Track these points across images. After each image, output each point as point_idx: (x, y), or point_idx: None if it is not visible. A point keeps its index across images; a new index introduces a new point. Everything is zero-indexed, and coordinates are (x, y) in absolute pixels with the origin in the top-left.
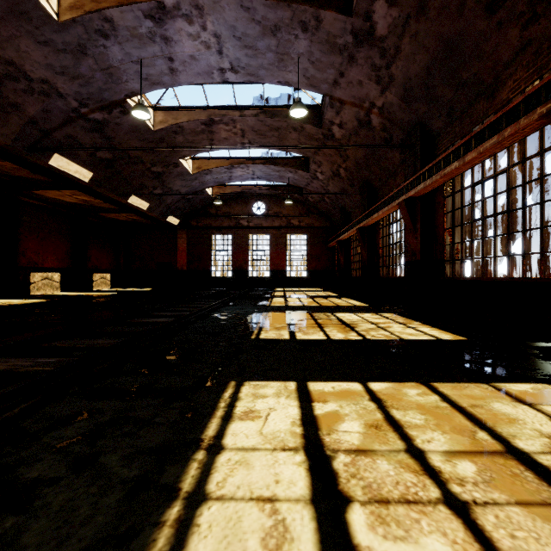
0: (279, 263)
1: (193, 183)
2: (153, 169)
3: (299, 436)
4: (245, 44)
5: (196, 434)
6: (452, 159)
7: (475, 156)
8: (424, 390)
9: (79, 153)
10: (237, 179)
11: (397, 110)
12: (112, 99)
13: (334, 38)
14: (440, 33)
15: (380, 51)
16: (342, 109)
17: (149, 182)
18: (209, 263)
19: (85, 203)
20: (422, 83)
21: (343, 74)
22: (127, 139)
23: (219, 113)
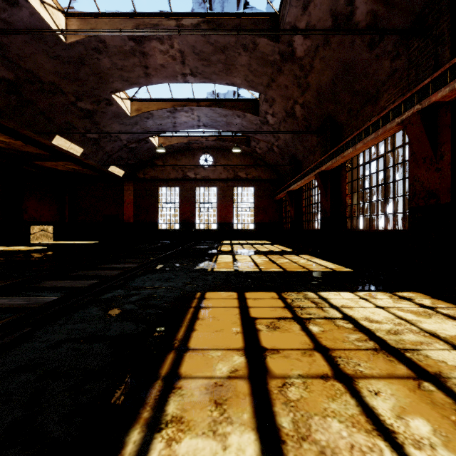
0: (226, 215)
1: (134, 129)
2: (80, 104)
3: None
4: None
5: None
6: None
7: None
8: None
9: None
10: (182, 127)
11: None
12: None
13: None
14: None
15: None
16: None
17: (78, 122)
18: (156, 215)
19: (8, 146)
20: None
21: None
22: (31, 52)
23: (149, 22)
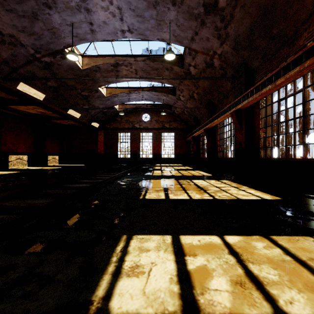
0: (157, 149)
1: (107, 102)
2: (82, 93)
3: (176, 297)
4: (137, 14)
5: (88, 294)
6: (267, 84)
7: (283, 80)
8: (267, 243)
9: (36, 82)
10: (133, 100)
11: (230, 56)
12: (55, 49)
13: (192, 9)
14: (260, 3)
15: (220, 17)
16: (196, 56)
17: (80, 101)
18: (117, 149)
19: (42, 114)
20: (246, 37)
21: (197, 33)
22: (66, 74)
23: (121, 59)
